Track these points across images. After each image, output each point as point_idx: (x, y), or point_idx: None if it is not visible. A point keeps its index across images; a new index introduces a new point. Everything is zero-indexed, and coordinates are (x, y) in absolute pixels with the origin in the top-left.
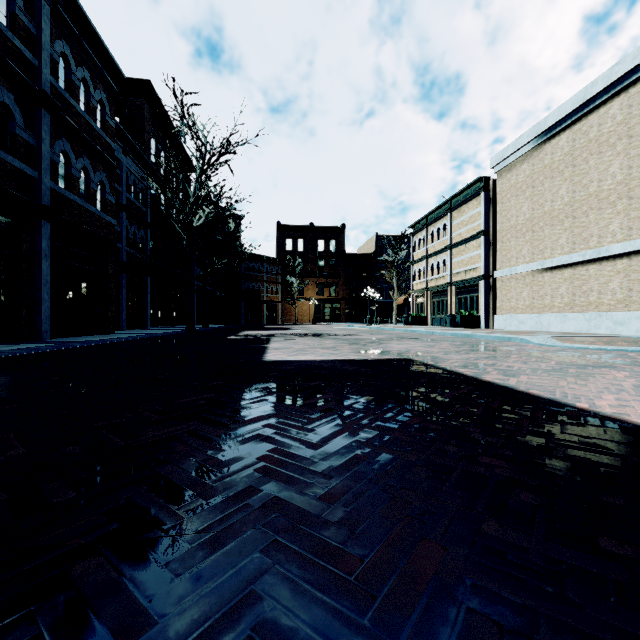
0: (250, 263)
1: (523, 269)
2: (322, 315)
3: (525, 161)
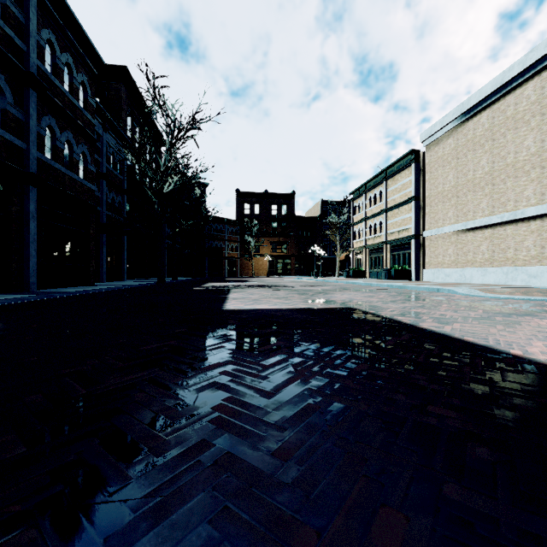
0: (213, 224)
1: (449, 229)
2: (275, 269)
3: (450, 136)
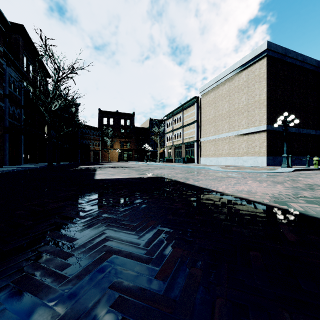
0: (83, 129)
1: (211, 138)
2: (123, 157)
3: (212, 92)
